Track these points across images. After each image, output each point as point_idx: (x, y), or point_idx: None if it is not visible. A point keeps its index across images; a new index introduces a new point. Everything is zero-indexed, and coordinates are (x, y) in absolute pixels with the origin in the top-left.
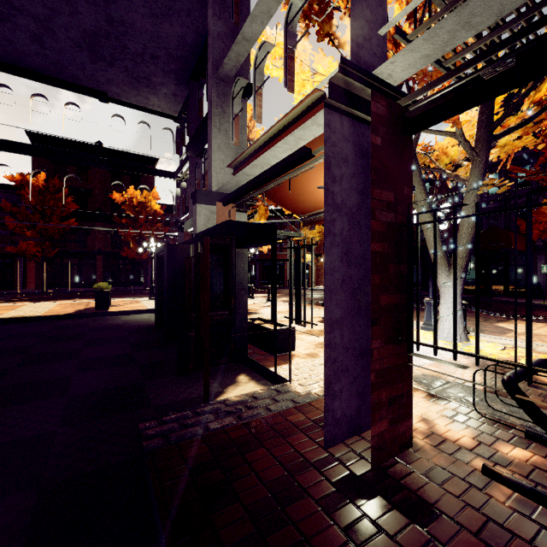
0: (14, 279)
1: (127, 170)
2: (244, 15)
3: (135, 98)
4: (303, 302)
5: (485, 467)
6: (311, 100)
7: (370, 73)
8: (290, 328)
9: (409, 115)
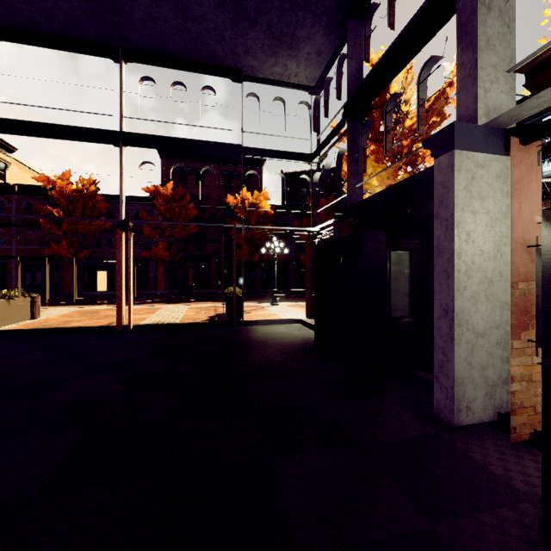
0: (148, 281)
1: (262, 156)
2: None
3: (271, 70)
4: None
5: None
6: None
7: None
8: None
9: None
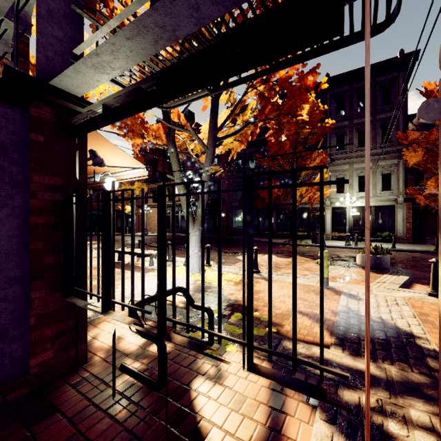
0: None
1: None
2: None
3: None
4: None
5: (121, 366)
6: None
7: (47, 83)
8: None
9: (72, 123)
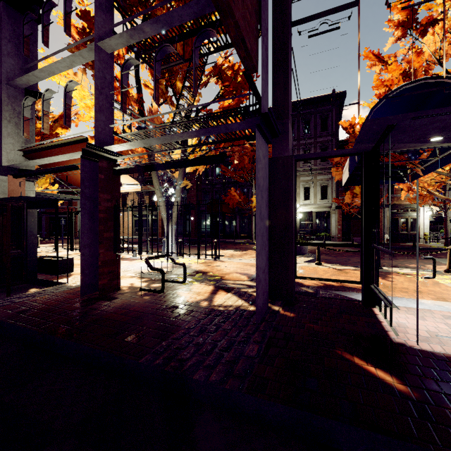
0: None
1: None
2: (32, 41)
3: None
4: (75, 240)
5: (140, 288)
6: (80, 138)
7: (102, 148)
8: (67, 254)
9: (116, 168)
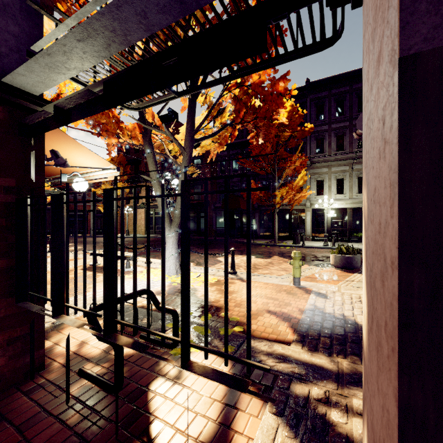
0: None
1: None
2: None
3: None
4: None
5: (79, 371)
6: None
7: None
8: None
9: (26, 123)
